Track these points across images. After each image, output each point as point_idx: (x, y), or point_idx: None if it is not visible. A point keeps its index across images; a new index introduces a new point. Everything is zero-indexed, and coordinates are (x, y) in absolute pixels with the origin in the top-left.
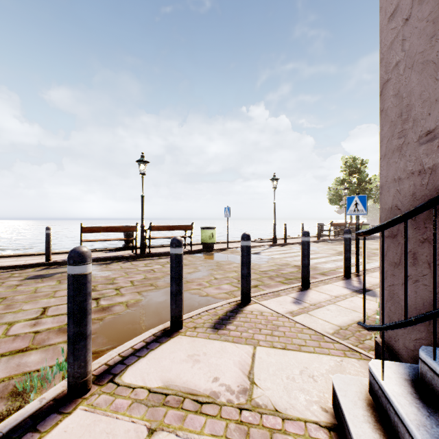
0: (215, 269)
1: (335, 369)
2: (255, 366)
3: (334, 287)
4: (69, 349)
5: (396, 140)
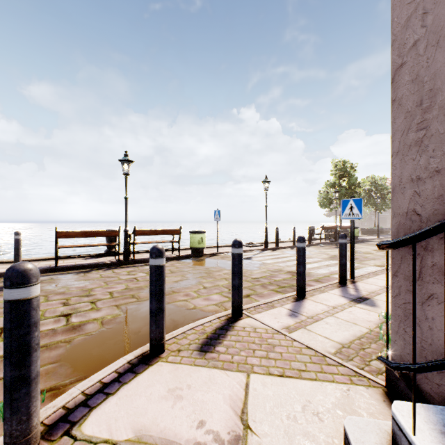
0: (204, 277)
1: (343, 402)
2: (249, 402)
3: (330, 296)
4: (5, 399)
5: (414, 133)
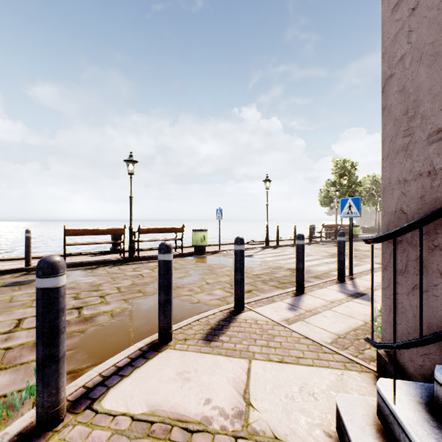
0: (207, 274)
1: (336, 384)
2: (251, 384)
3: (329, 292)
4: (38, 375)
5: (401, 139)
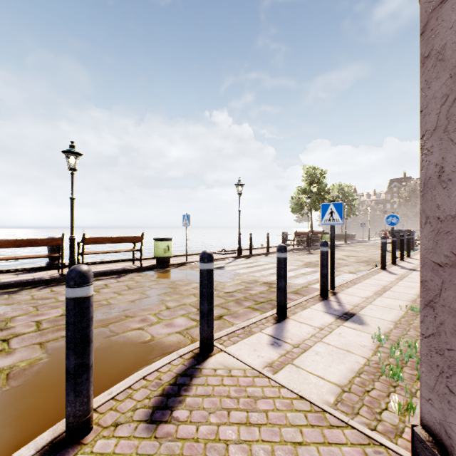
0: (169, 293)
1: None
2: None
3: (314, 313)
4: None
5: None
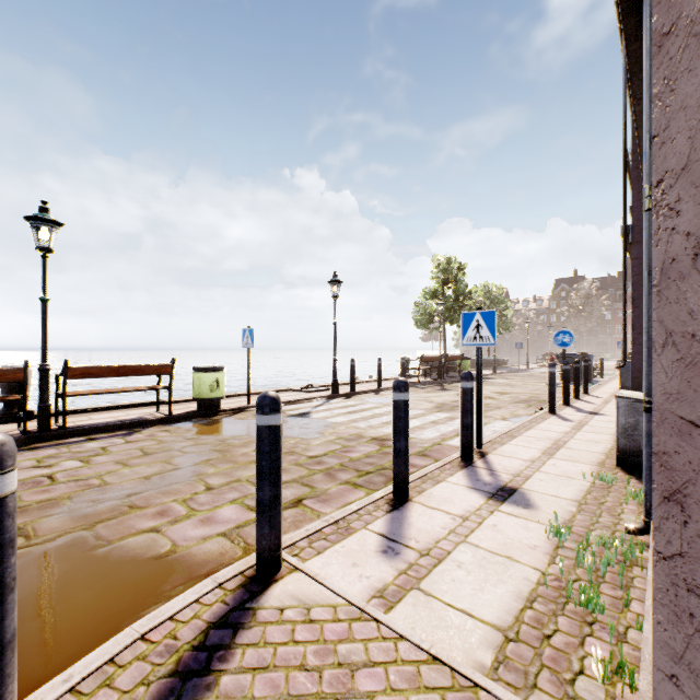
0: (214, 462)
1: None
2: None
3: (453, 490)
4: None
5: None
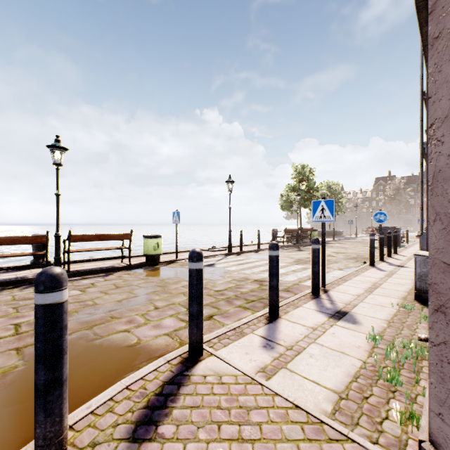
0: (158, 292)
1: None
2: None
3: (307, 312)
4: None
5: None
